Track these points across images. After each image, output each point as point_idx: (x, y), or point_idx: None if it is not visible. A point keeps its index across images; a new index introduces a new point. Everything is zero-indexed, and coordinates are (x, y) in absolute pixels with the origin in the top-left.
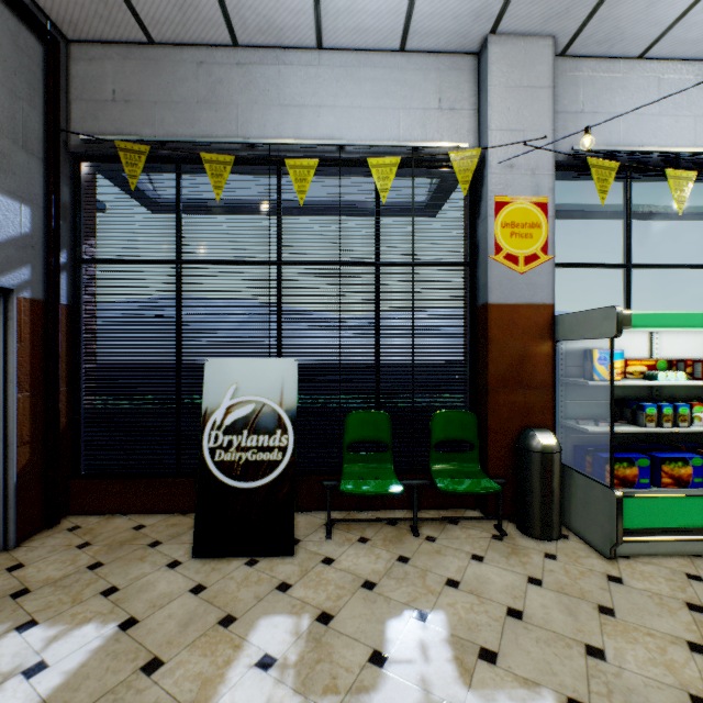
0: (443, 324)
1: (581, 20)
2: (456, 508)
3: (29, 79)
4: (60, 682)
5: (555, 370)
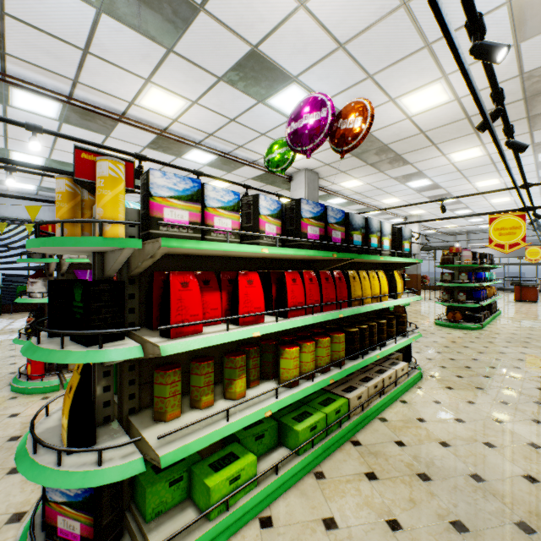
0: None
1: None
2: None
3: None
4: None
5: None
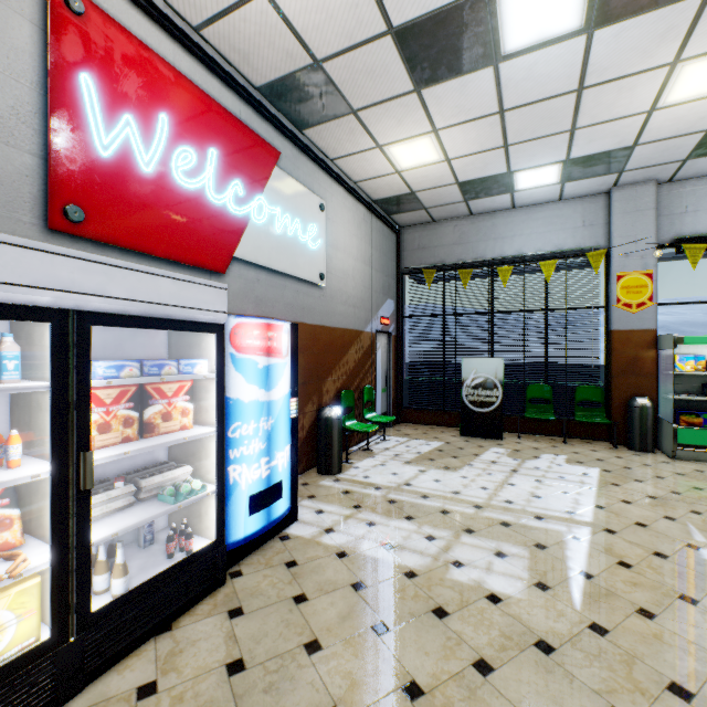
0: (671, 321)
1: (672, 173)
2: (594, 440)
3: (393, 252)
4: (437, 447)
5: (657, 366)
